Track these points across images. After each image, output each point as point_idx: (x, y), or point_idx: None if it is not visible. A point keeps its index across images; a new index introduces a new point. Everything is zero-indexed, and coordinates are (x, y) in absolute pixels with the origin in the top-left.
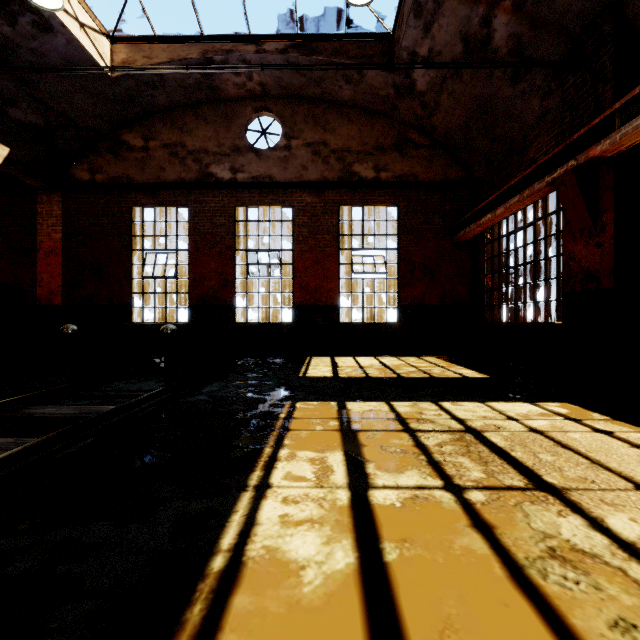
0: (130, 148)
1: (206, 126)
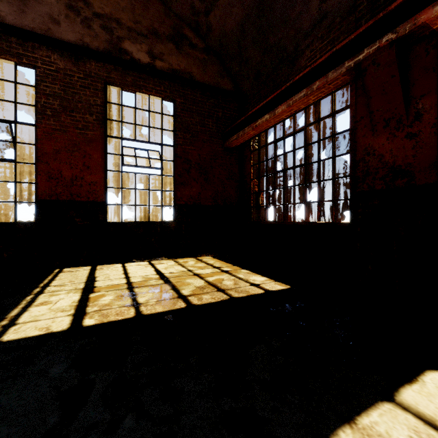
0: None
1: None
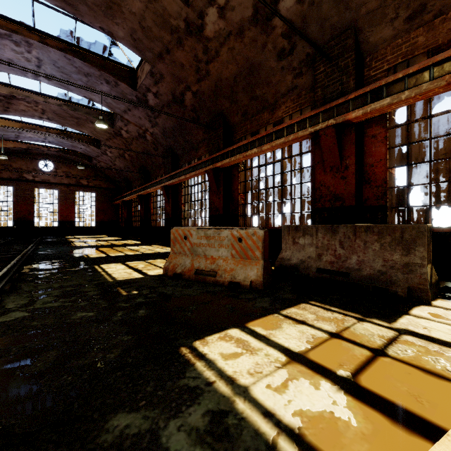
0: None
1: (22, 160)
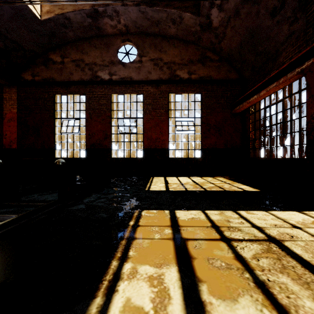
0: (54, 62)
1: (95, 50)
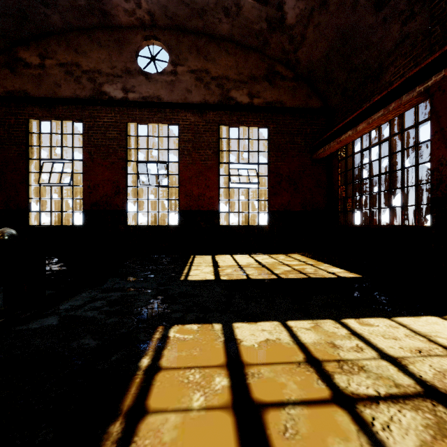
0: (26, 65)
1: (100, 49)
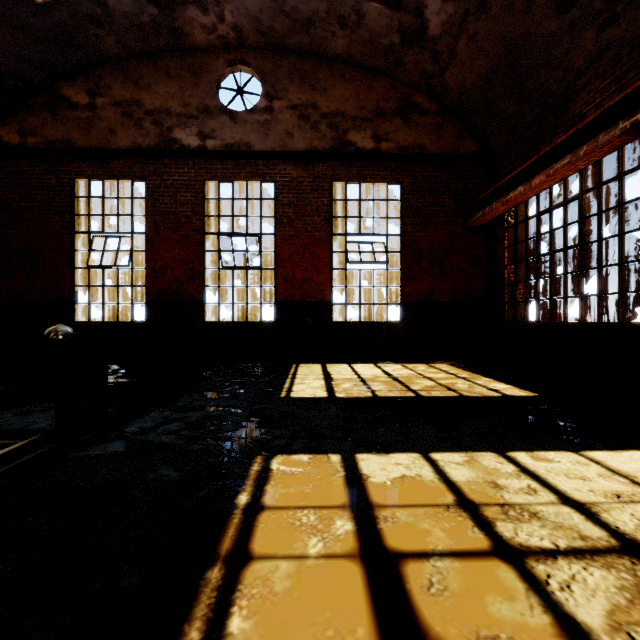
0: (72, 105)
1: (168, 81)
